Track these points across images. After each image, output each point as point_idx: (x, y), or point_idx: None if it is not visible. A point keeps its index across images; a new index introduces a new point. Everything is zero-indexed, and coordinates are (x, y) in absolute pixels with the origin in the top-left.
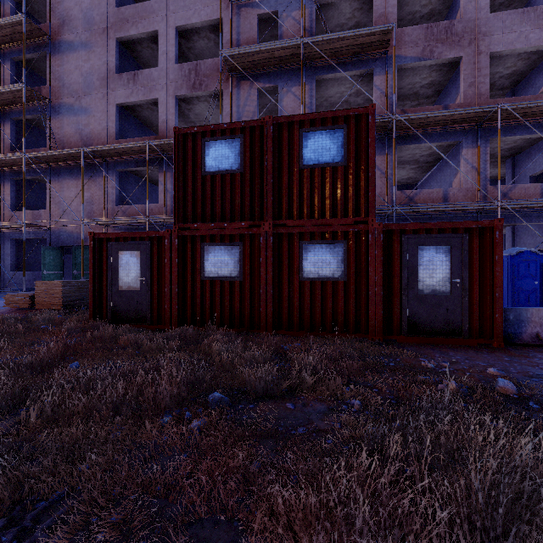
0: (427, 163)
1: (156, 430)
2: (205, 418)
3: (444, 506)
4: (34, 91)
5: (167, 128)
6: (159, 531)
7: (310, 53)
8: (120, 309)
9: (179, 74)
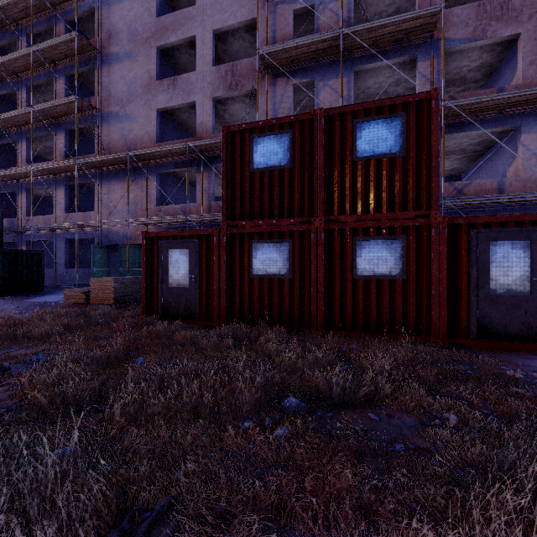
0: (475, 152)
1: (239, 436)
2: (289, 427)
3: None
4: (85, 102)
5: (204, 129)
6: None
7: (348, 44)
8: (170, 305)
9: (216, 76)
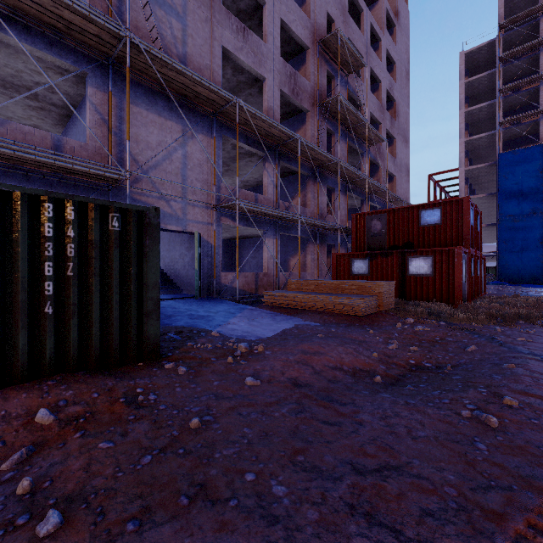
0: None
1: None
2: None
3: None
4: None
5: (274, 118)
6: None
7: (356, 127)
8: (463, 295)
9: (283, 69)
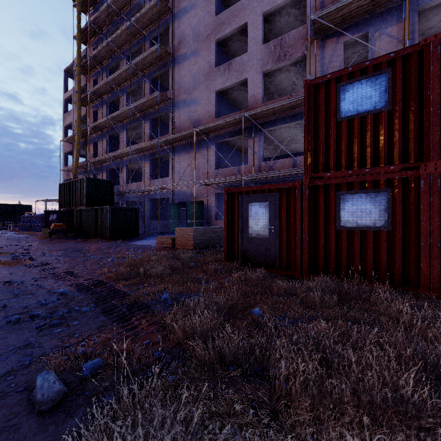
0: None
1: None
2: None
3: None
4: (164, 95)
5: (255, 101)
6: None
7: None
8: (250, 253)
9: (265, 52)
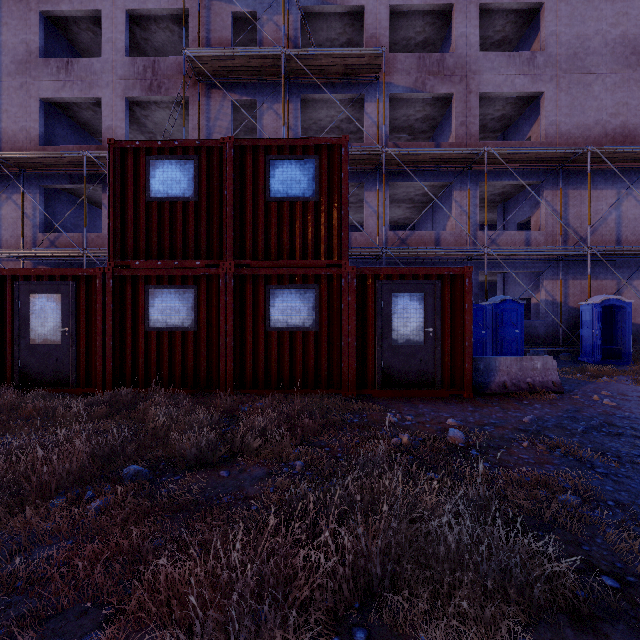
0: (422, 203)
1: (41, 517)
2: (110, 496)
3: (338, 557)
4: None
5: (114, 137)
6: (4, 632)
7: (293, 67)
8: (33, 369)
9: (130, 70)
